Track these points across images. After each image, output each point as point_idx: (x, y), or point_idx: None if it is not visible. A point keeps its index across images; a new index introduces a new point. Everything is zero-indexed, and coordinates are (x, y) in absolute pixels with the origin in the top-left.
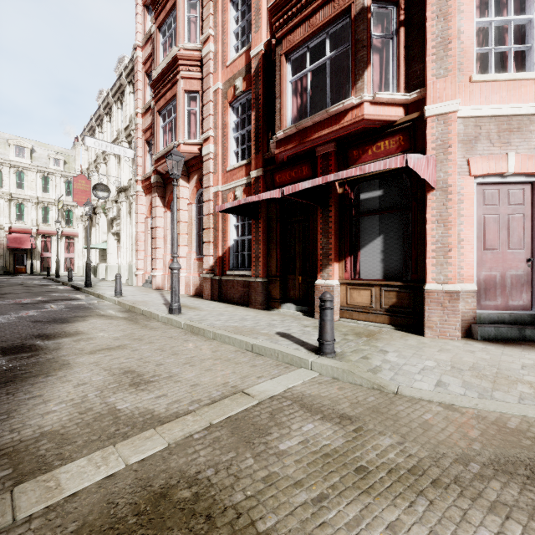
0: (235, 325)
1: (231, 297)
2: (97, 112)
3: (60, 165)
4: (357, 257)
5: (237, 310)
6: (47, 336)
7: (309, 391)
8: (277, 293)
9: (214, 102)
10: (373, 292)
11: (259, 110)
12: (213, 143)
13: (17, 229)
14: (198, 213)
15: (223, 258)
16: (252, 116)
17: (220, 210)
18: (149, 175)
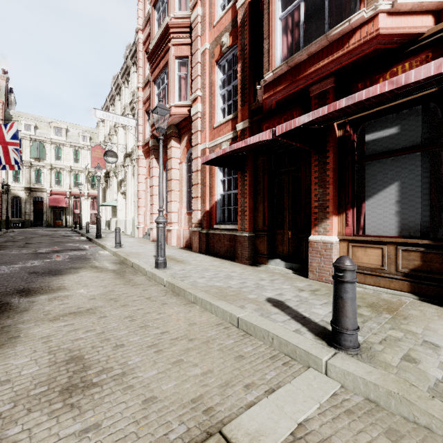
0: (219, 285)
1: (218, 250)
2: (110, 93)
3: (87, 141)
4: (361, 210)
5: (223, 265)
6: (28, 291)
7: (338, 440)
8: (265, 248)
9: (202, 63)
10: (385, 251)
11: (245, 60)
12: (201, 102)
13: (56, 192)
14: (188, 171)
15: (210, 212)
16: (238, 68)
17: (204, 161)
18: (147, 140)
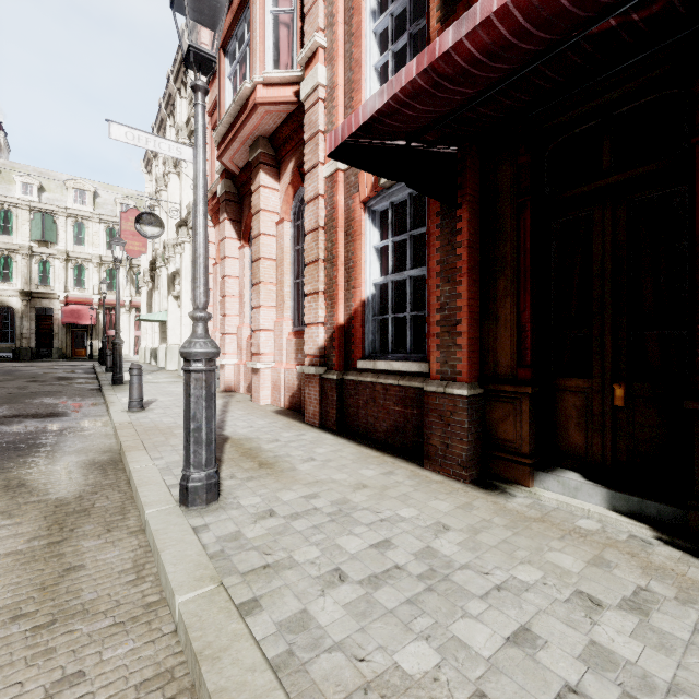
0: (423, 680)
1: (369, 425)
2: (158, 116)
3: None
4: None
5: (393, 483)
6: None
7: None
8: (523, 436)
9: None
10: None
11: None
12: (325, 63)
13: (75, 299)
14: (297, 240)
15: (348, 330)
16: None
17: (340, 139)
18: (216, 186)
